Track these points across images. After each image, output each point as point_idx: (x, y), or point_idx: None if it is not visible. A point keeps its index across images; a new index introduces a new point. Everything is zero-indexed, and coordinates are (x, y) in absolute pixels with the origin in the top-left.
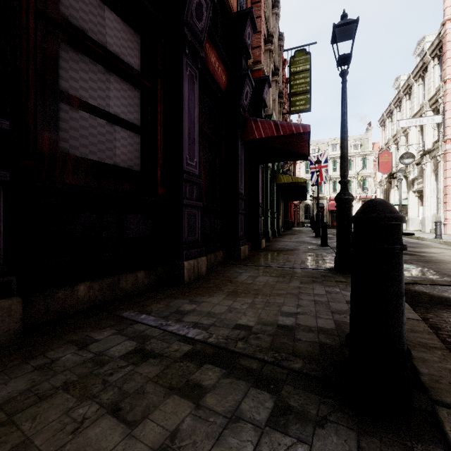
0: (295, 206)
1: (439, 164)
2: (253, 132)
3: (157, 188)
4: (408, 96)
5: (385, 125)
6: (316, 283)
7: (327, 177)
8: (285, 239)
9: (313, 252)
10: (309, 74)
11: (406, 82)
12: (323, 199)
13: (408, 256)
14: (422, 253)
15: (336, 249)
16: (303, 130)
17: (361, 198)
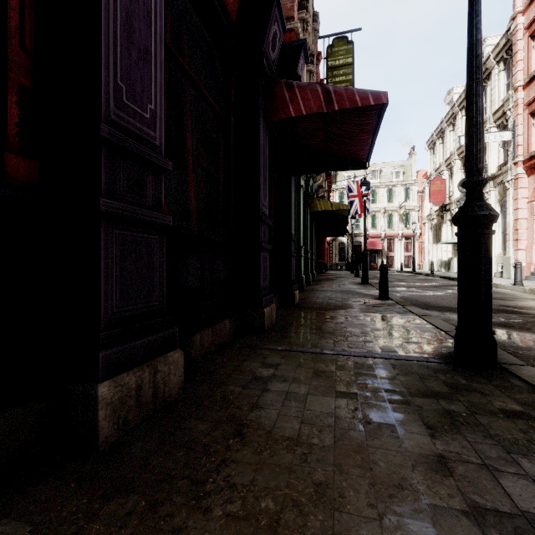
0: (327, 245)
1: (507, 192)
2: (285, 106)
3: (2, 157)
4: (464, 111)
5: (435, 147)
6: (469, 429)
7: (369, 208)
8: (323, 287)
9: (376, 312)
10: (352, 70)
11: (463, 93)
12: (360, 236)
13: (515, 315)
14: (526, 309)
15: (458, 320)
16: (374, 101)
17: (403, 235)
